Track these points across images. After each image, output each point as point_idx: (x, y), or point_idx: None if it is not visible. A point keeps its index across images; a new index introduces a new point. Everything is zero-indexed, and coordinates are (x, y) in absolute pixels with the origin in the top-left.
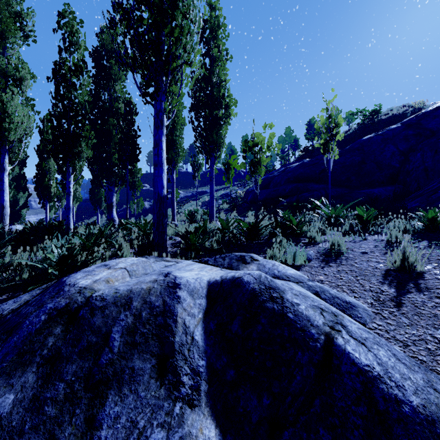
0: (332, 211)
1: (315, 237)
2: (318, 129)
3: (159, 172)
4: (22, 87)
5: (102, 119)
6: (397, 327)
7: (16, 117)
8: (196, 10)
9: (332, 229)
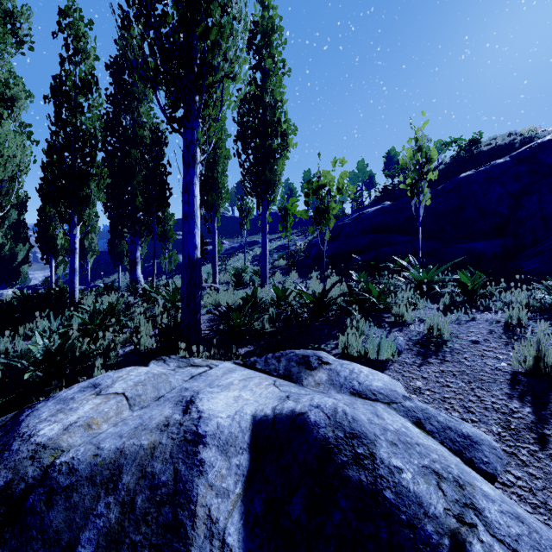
0: (423, 274)
1: (405, 315)
2: (404, 165)
3: (190, 226)
4: (14, 109)
5: (123, 150)
6: (546, 483)
7: (6, 148)
8: (241, 3)
9: (425, 301)
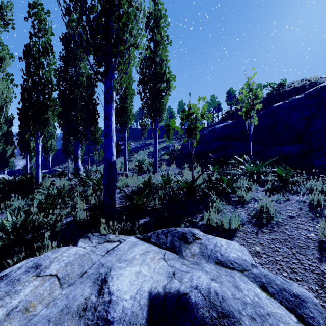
0: (254, 168)
1: (244, 196)
2: (241, 100)
3: (109, 141)
4: (2, 65)
5: (70, 90)
6: None
7: None
8: None
9: (255, 185)
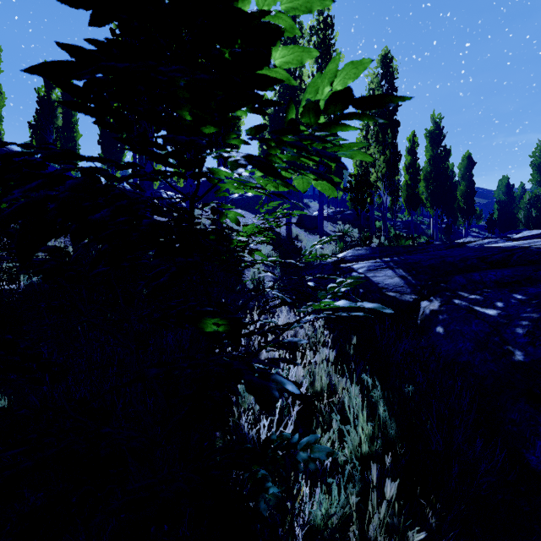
0: None
1: None
2: None
3: None
4: None
5: None
6: None
7: None
8: None
9: None
